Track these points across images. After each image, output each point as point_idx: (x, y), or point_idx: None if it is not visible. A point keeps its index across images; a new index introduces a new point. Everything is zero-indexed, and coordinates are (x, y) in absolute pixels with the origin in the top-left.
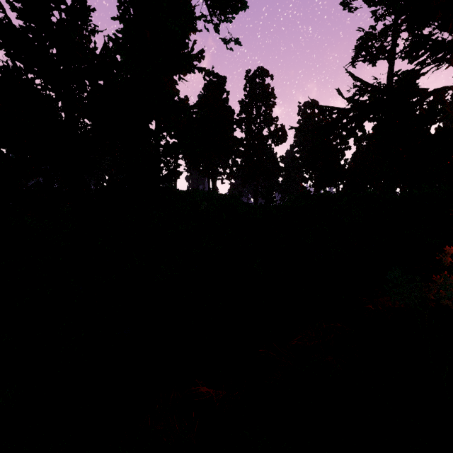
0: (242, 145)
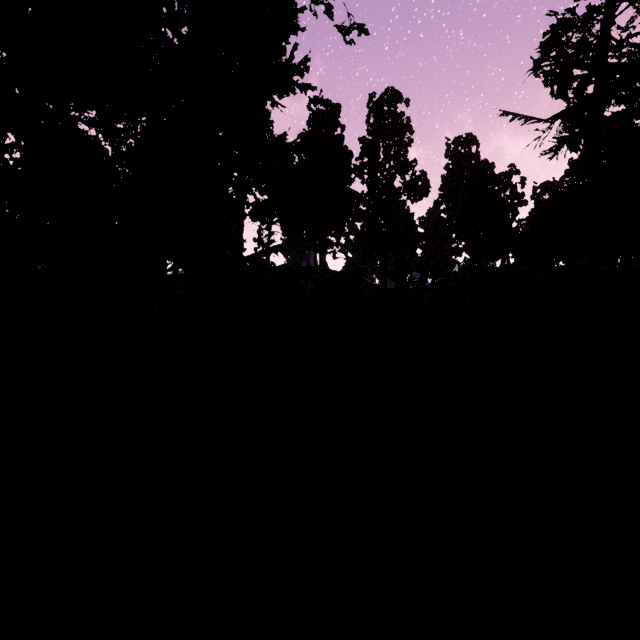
0: (363, 202)
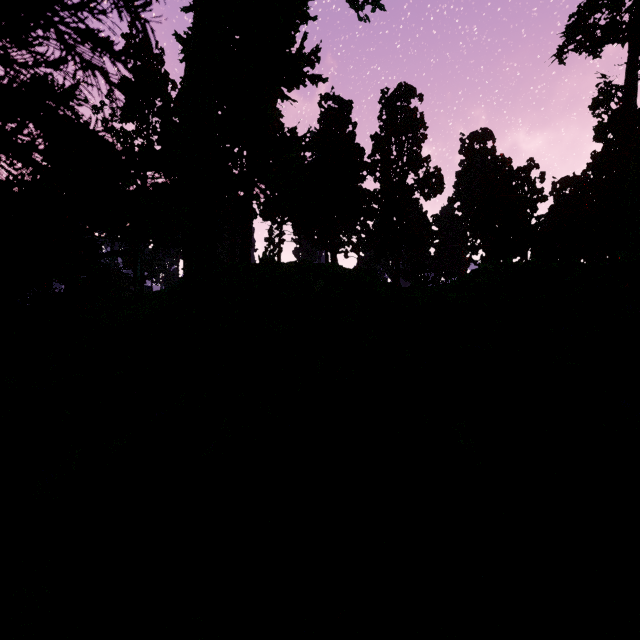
0: (375, 200)
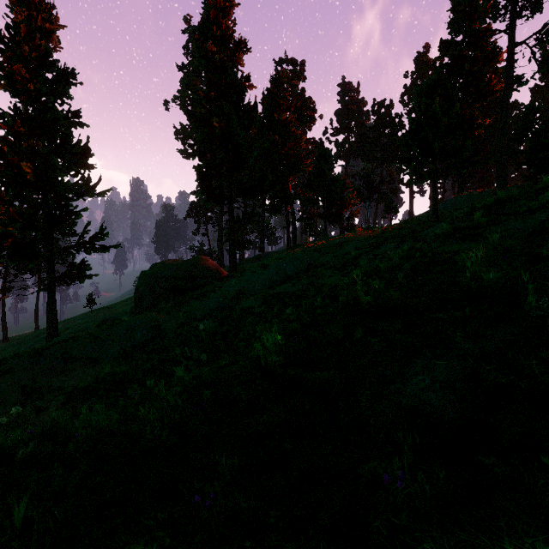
0: None
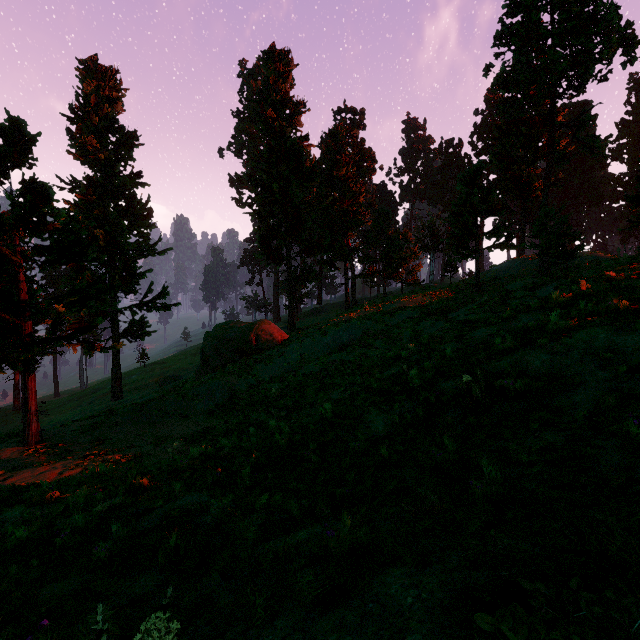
0: (621, 184)
